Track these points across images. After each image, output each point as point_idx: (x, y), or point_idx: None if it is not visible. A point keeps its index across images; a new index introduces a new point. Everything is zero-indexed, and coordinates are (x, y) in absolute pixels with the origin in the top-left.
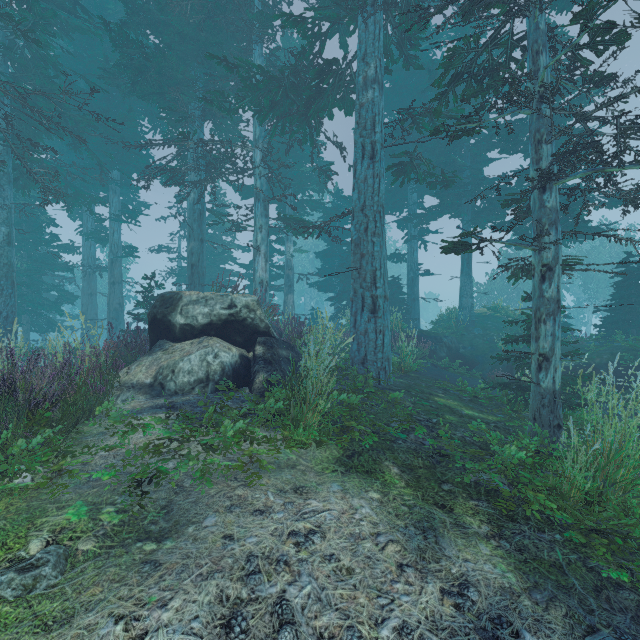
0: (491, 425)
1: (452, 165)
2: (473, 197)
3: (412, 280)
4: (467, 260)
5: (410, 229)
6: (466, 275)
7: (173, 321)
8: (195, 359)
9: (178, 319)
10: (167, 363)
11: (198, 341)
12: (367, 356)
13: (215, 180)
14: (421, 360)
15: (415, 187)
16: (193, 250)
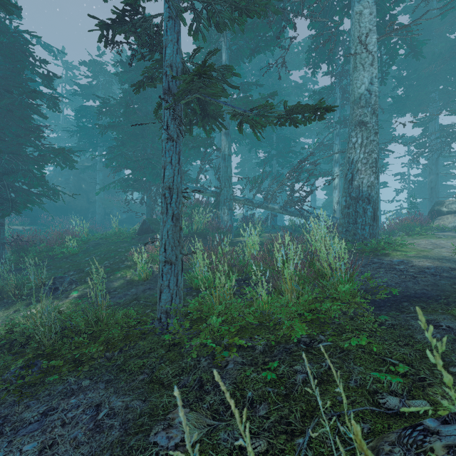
0: None
1: None
2: None
3: None
4: None
5: None
6: None
7: (442, 210)
8: (454, 221)
9: (444, 209)
10: (442, 222)
11: (453, 216)
12: None
13: (452, 148)
14: None
15: None
16: (431, 180)
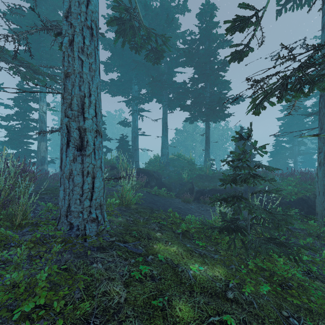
0: (230, 300)
1: (157, 70)
2: (168, 91)
3: (134, 138)
4: (165, 127)
5: (133, 107)
6: (165, 136)
7: None
8: None
9: None
10: None
11: None
12: (71, 206)
13: None
14: (139, 193)
15: (136, 82)
16: None
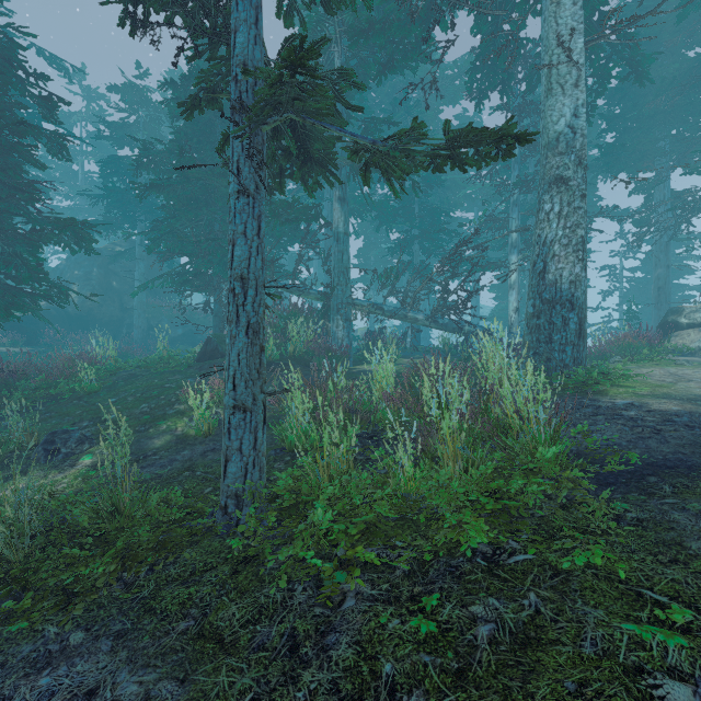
0: None
1: None
2: None
3: None
4: None
5: None
6: None
7: (679, 322)
8: (700, 338)
9: (683, 321)
10: (681, 341)
11: (698, 331)
12: None
13: (693, 226)
14: None
15: None
16: (659, 276)
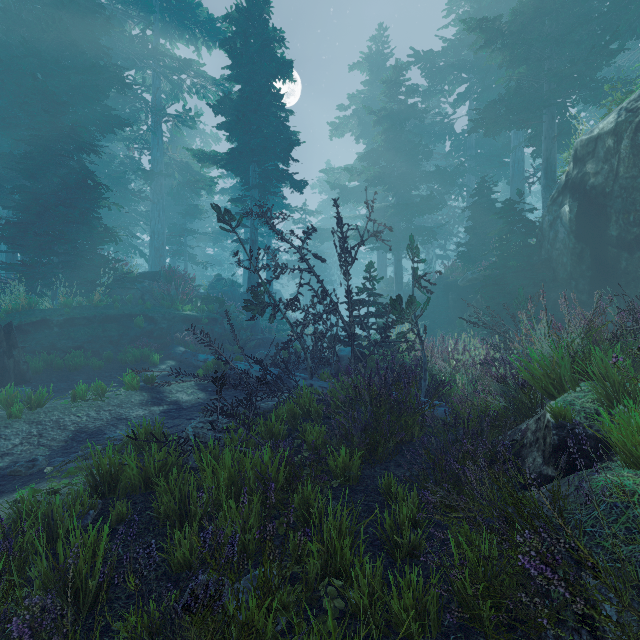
0: None
1: None
2: None
3: None
4: None
5: None
6: None
7: None
8: None
9: None
10: None
11: None
12: None
13: None
14: None
15: None
16: None
